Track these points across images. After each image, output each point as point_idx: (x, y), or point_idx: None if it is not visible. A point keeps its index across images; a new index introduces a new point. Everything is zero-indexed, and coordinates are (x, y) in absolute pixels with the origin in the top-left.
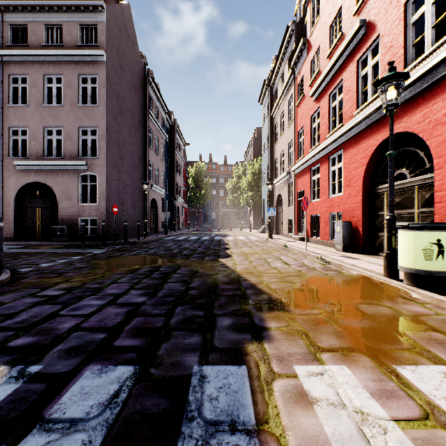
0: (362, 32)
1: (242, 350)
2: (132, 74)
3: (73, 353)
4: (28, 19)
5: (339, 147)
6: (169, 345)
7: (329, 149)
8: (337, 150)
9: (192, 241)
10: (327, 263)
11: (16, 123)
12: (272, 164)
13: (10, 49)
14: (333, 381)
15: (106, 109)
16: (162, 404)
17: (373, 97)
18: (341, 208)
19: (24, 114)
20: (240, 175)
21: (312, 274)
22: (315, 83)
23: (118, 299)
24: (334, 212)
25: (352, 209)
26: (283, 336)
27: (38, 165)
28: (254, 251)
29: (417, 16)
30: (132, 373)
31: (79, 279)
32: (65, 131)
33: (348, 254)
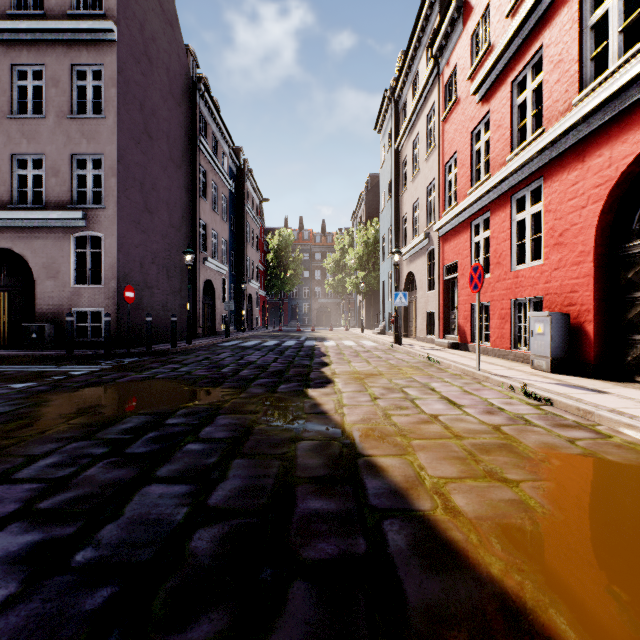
0: None
1: None
2: (169, 75)
3: None
4: None
5: (536, 174)
6: None
7: (512, 181)
8: (531, 181)
9: (266, 349)
10: (542, 403)
11: None
12: (398, 224)
13: None
14: None
15: (119, 123)
16: None
17: (627, 55)
18: (541, 289)
19: None
20: (346, 247)
21: (536, 440)
22: (480, 71)
23: None
24: (523, 298)
25: (569, 289)
26: None
27: (2, 219)
28: (376, 369)
29: None
30: None
31: None
32: (49, 161)
33: (569, 379)
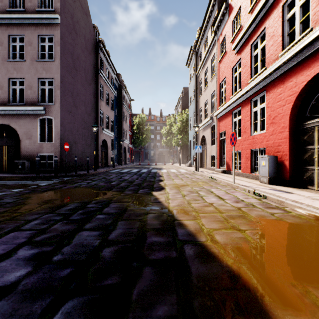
0: None
1: None
2: (85, 39)
3: None
4: None
5: (262, 89)
6: None
7: (251, 92)
8: (260, 92)
9: (133, 173)
10: (262, 198)
11: None
12: (197, 112)
13: None
14: None
15: (61, 63)
16: None
17: (303, 34)
18: (264, 144)
19: None
20: (172, 123)
21: (256, 213)
22: (236, 39)
23: None
24: (256, 148)
25: (277, 144)
26: None
27: (4, 110)
28: (185, 183)
29: None
30: None
31: None
32: (27, 82)
33: (277, 187)
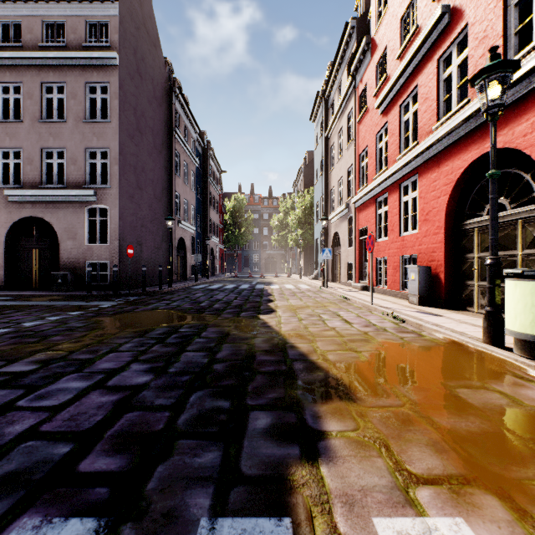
0: (444, 21)
1: (286, 480)
2: (153, 84)
3: (5, 488)
4: (23, 13)
5: (414, 171)
6: (167, 471)
7: (400, 174)
8: (411, 176)
9: (228, 291)
10: (401, 322)
11: (7, 143)
12: (327, 195)
13: (0, 51)
14: None
15: (120, 125)
16: None
17: (459, 105)
18: (416, 250)
19: (17, 132)
20: (288, 209)
21: (383, 337)
22: (381, 92)
23: (110, 378)
24: (407, 255)
25: (431, 250)
26: (351, 449)
27: (35, 196)
28: (305, 304)
29: None
30: None
31: (67, 345)
32: (69, 153)
33: (427, 309)
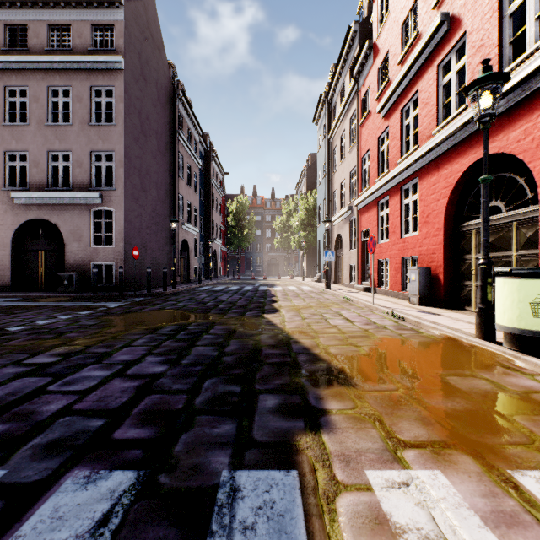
0: (443, 29)
1: (292, 445)
2: (157, 87)
3: (54, 450)
4: (29, 18)
5: (414, 174)
6: (190, 438)
7: (401, 177)
8: (412, 179)
9: (231, 292)
10: (401, 320)
11: (13, 146)
12: (330, 197)
13: (6, 55)
14: (424, 497)
15: (125, 128)
16: (170, 538)
17: (458, 111)
18: (417, 251)
19: (23, 135)
20: (291, 211)
21: (382, 334)
22: (383, 96)
23: (128, 368)
24: (408, 256)
25: (431, 252)
26: (349, 423)
27: (41, 198)
28: (308, 304)
29: (515, 5)
30: (133, 482)
31: (83, 340)
32: (75, 156)
33: (426, 309)
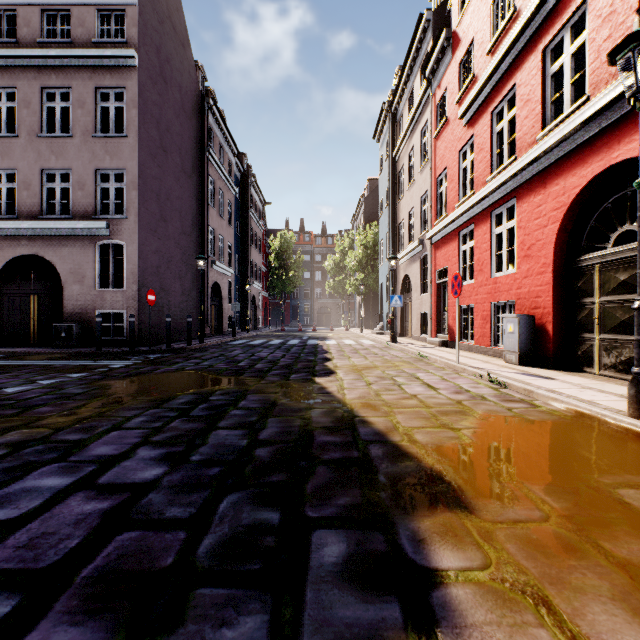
0: None
1: None
2: (181, 92)
3: None
4: (17, 1)
5: (510, 195)
6: None
7: (491, 199)
8: (506, 201)
9: (273, 347)
10: (502, 387)
11: None
12: (395, 230)
13: None
14: None
15: (139, 141)
16: None
17: (575, 105)
18: (514, 294)
19: (10, 149)
20: (346, 249)
21: (484, 408)
22: (466, 98)
23: (103, 472)
24: (501, 301)
25: (535, 295)
26: (489, 609)
27: (33, 228)
28: (372, 363)
29: None
30: None
31: (54, 419)
32: (75, 175)
33: (531, 370)
